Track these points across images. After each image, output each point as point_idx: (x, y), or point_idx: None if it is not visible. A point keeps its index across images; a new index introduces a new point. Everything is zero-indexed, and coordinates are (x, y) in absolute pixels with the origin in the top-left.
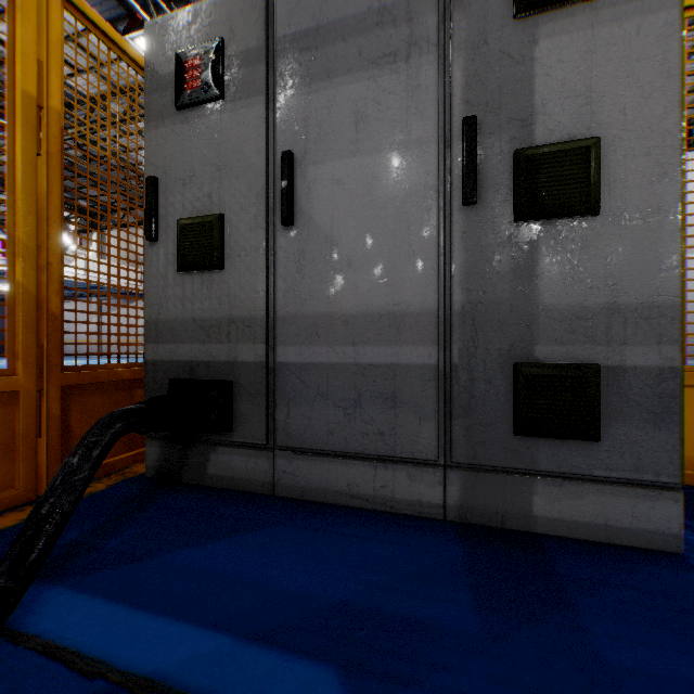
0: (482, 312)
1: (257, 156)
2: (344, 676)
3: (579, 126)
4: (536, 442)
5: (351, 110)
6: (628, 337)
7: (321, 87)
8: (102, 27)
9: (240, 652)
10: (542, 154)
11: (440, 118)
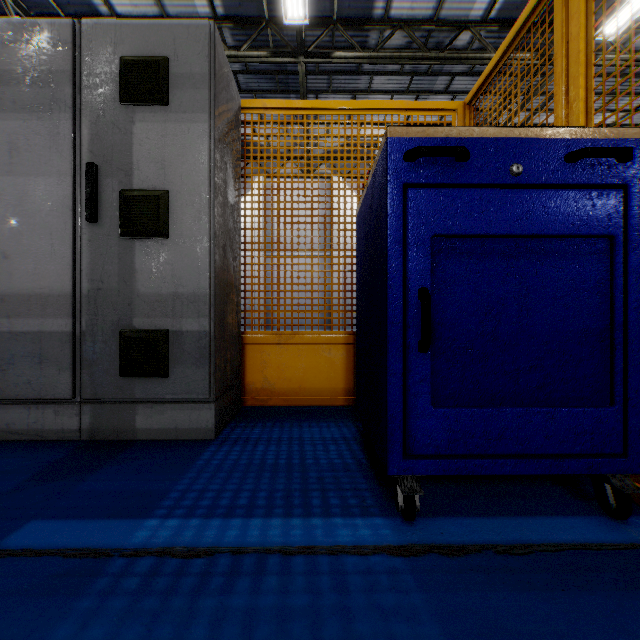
0: (101, 296)
1: None
2: None
3: (158, 181)
4: (134, 381)
5: (8, 140)
6: (184, 313)
7: None
8: None
9: None
10: (133, 196)
11: (77, 159)
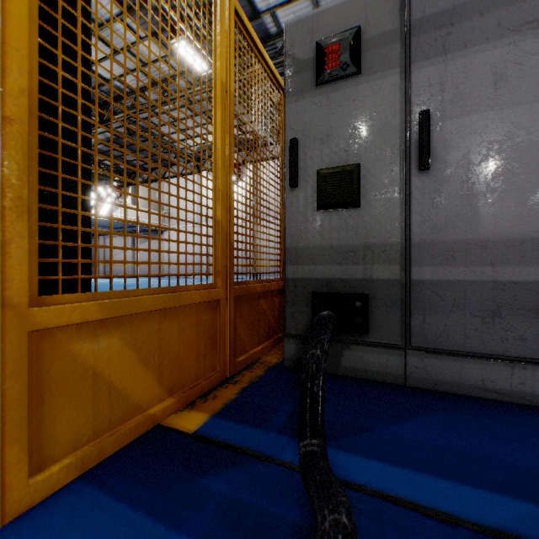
0: None
1: (392, 116)
2: None
3: None
4: None
5: (489, 72)
6: None
7: (457, 56)
8: (249, 30)
9: None
10: None
11: None
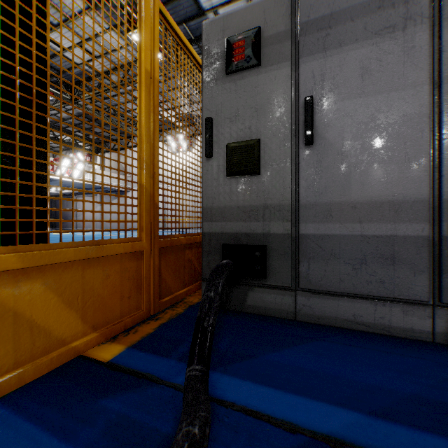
0: None
1: (285, 101)
2: None
3: None
4: None
5: (358, 66)
6: None
7: (334, 53)
8: (174, 27)
9: (376, 424)
10: None
11: (429, 68)
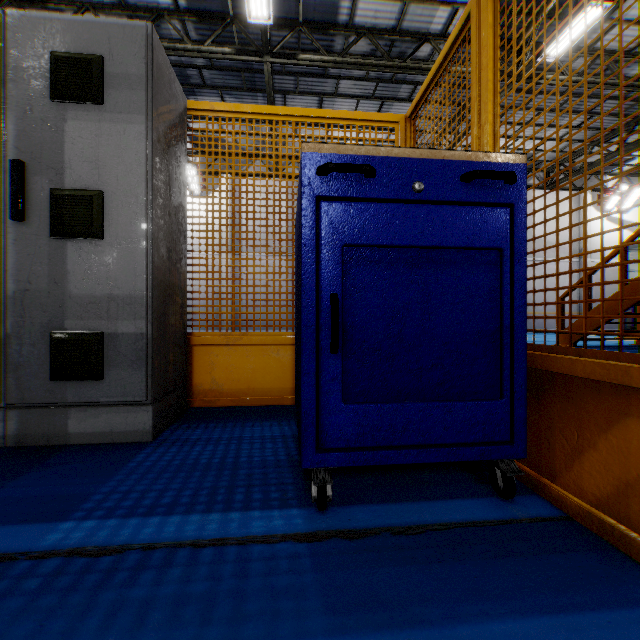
0: (29, 297)
1: None
2: None
3: (92, 181)
4: (66, 384)
5: None
6: (120, 315)
7: None
8: None
9: None
10: (64, 195)
11: (3, 155)
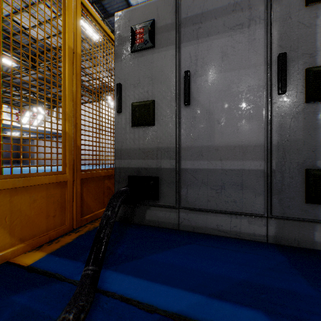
0: (288, 145)
1: (171, 73)
2: (268, 315)
3: None
4: (317, 206)
5: (219, 51)
6: None
7: (204, 40)
8: (94, 16)
9: (212, 303)
10: None
11: (265, 54)
